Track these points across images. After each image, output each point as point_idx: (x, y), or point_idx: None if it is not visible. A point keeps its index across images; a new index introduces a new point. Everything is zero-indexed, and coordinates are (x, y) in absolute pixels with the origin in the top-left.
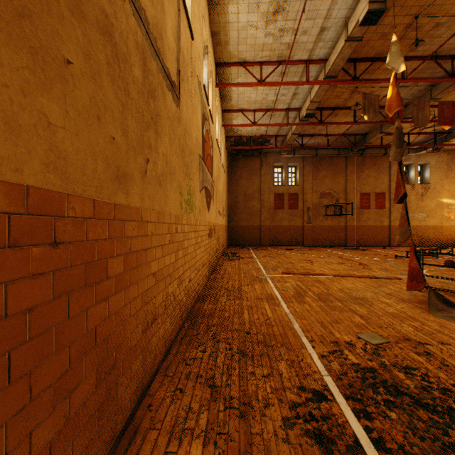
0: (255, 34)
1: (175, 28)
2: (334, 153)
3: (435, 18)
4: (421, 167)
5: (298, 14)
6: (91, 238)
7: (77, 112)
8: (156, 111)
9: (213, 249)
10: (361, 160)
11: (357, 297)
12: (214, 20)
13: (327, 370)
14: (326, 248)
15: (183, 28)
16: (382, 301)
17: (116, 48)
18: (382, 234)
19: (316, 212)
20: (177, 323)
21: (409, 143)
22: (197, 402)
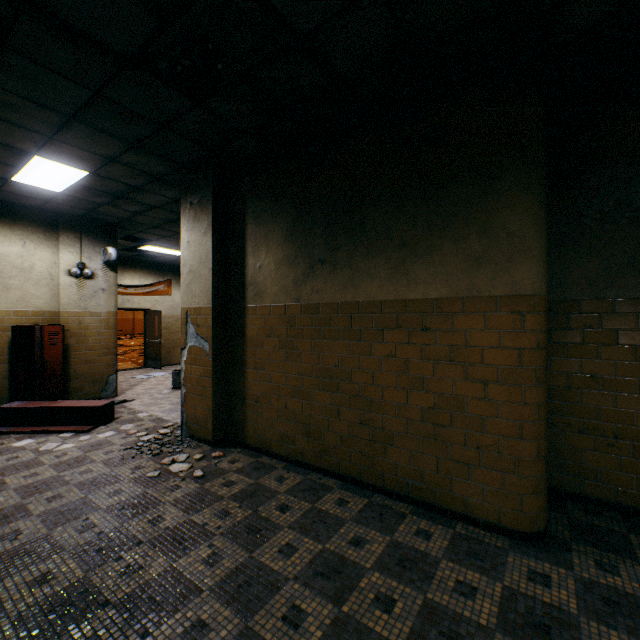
0: None
1: None
2: None
3: None
4: None
5: None
6: None
7: None
8: None
9: None
10: None
11: None
12: None
13: None
14: None
15: None
16: None
17: None
18: (129, 325)
19: None
20: None
21: None
22: None
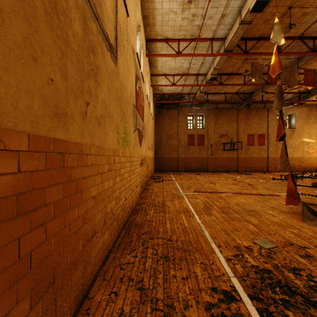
0: (174, 18)
1: (113, 3)
2: (229, 106)
3: (303, 8)
4: (289, 116)
5: (205, 3)
6: (25, 170)
7: (6, 48)
8: (96, 65)
9: (144, 174)
10: (248, 111)
11: (250, 210)
12: (144, 6)
13: (233, 271)
14: (224, 173)
15: (119, 5)
16: (268, 212)
17: (55, 0)
18: (263, 163)
19: (217, 148)
20: (115, 233)
21: None
22: (128, 304)
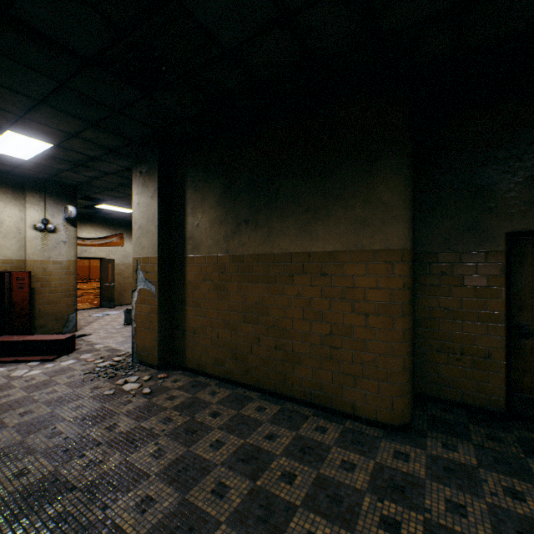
0: None
1: None
2: None
3: None
4: None
5: None
6: None
7: None
8: None
9: None
10: None
11: None
12: None
13: None
14: None
15: None
16: None
17: None
18: (85, 271)
19: None
20: None
21: None
22: None
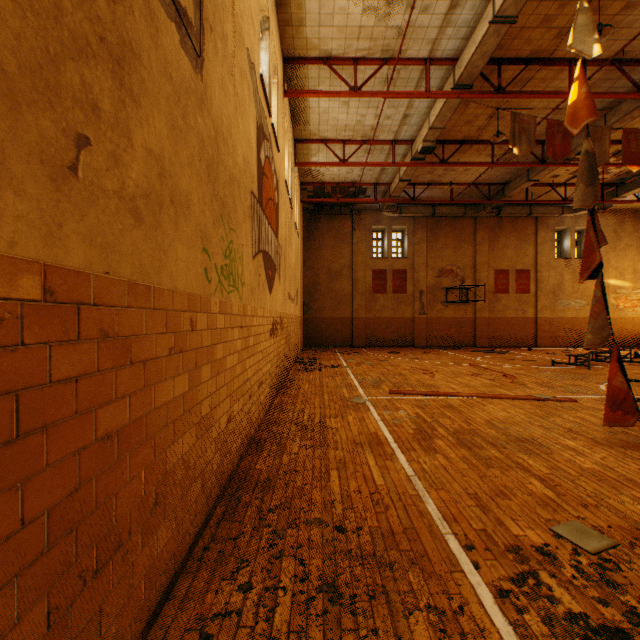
0: (347, 8)
1: None
2: (458, 212)
3: None
4: (578, 234)
5: None
6: None
7: None
8: (122, 34)
9: (279, 355)
10: (496, 223)
11: (521, 437)
12: None
13: (522, 639)
14: (448, 350)
15: None
16: (565, 444)
17: None
18: (526, 329)
19: (433, 298)
20: (195, 516)
21: (565, 199)
22: None
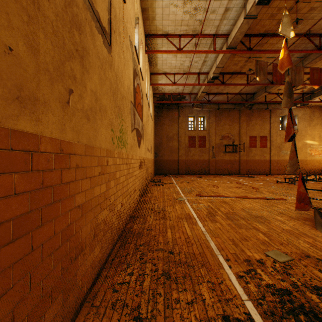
0: (175, 11)
1: None
2: (231, 107)
3: (310, 3)
4: None
5: None
6: None
7: None
8: (83, 46)
9: (143, 178)
10: (250, 112)
11: (257, 216)
12: None
13: (246, 293)
14: (226, 176)
15: None
16: (277, 219)
17: None
18: (265, 165)
19: (218, 150)
20: (108, 245)
21: None
22: None
